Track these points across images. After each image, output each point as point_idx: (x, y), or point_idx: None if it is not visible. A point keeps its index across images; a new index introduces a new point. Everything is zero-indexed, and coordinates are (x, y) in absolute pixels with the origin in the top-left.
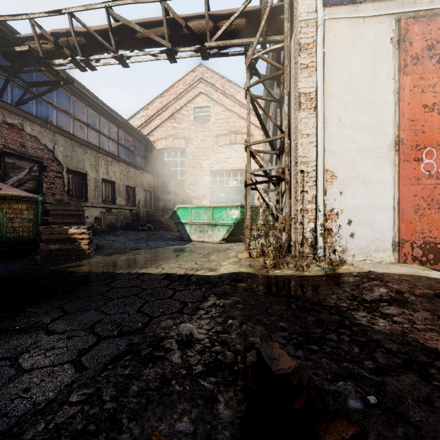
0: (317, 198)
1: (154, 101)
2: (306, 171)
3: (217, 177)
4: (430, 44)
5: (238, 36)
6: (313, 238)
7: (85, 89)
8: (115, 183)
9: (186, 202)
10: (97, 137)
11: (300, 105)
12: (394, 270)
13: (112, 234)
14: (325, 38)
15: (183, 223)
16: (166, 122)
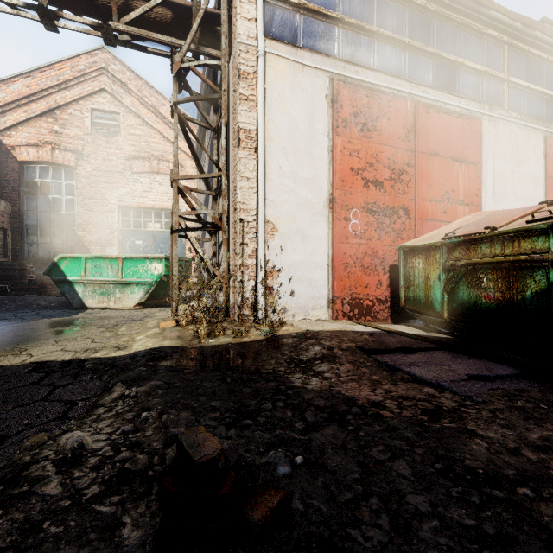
0: (258, 252)
1: (12, 80)
2: (246, 220)
3: (131, 215)
4: (356, 111)
5: (162, 31)
6: (254, 298)
7: None
8: None
9: (77, 249)
10: None
11: (239, 142)
12: (328, 327)
13: None
14: (266, 72)
15: (72, 282)
16: (39, 119)
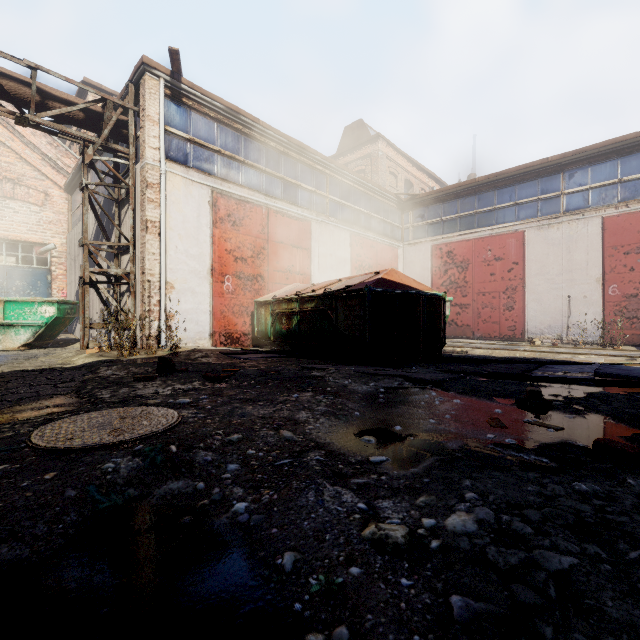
0: (161, 302)
1: None
2: (152, 281)
3: None
4: (229, 213)
5: (73, 123)
6: (158, 333)
7: None
8: None
9: None
10: None
11: (147, 229)
12: (208, 348)
13: None
14: (167, 184)
15: None
16: None
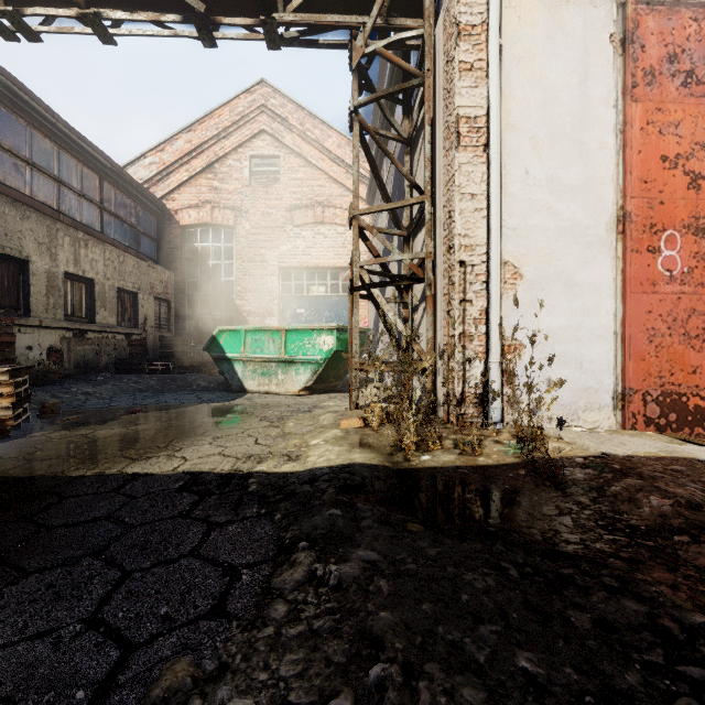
0: (489, 313)
1: (175, 137)
2: (469, 263)
3: (292, 278)
4: (672, 52)
5: (338, 12)
6: (482, 389)
7: (25, 91)
8: (95, 283)
9: (236, 321)
10: (54, 190)
11: (458, 139)
12: (637, 448)
13: (86, 381)
14: (503, 18)
15: (231, 360)
16: (199, 177)
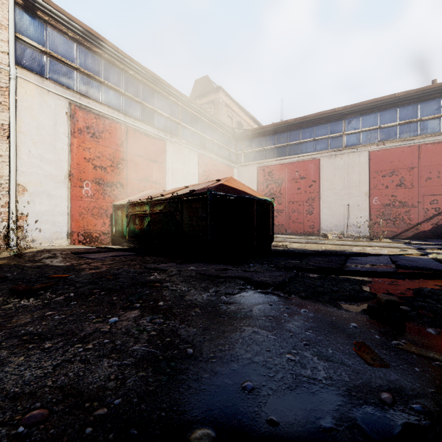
0: (10, 204)
1: None
2: None
3: None
4: (88, 126)
5: None
6: (7, 234)
7: None
8: None
9: None
10: None
11: None
12: (62, 247)
13: None
14: (18, 89)
15: None
16: None
